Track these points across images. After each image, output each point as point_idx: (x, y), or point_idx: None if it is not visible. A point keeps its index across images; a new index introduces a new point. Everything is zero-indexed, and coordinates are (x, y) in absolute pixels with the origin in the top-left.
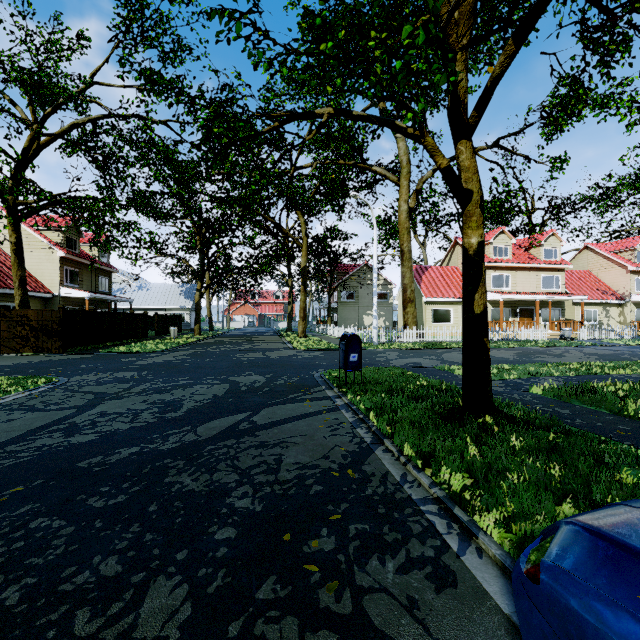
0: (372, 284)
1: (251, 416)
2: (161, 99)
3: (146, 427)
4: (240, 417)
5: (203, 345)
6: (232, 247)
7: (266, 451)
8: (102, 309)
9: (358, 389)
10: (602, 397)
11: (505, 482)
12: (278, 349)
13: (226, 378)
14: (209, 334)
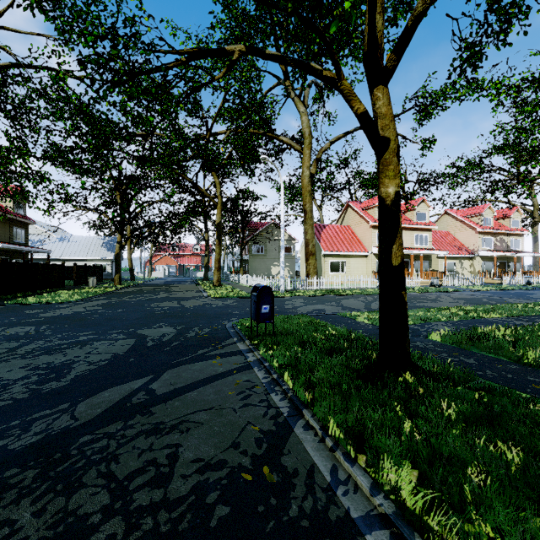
0: (278, 239)
1: (151, 382)
2: (46, 18)
3: (8, 408)
4: (137, 384)
5: (120, 294)
6: (152, 203)
7: (159, 440)
8: (17, 260)
9: (270, 341)
10: (500, 345)
11: (467, 485)
12: (193, 298)
13: (134, 331)
14: (129, 283)
